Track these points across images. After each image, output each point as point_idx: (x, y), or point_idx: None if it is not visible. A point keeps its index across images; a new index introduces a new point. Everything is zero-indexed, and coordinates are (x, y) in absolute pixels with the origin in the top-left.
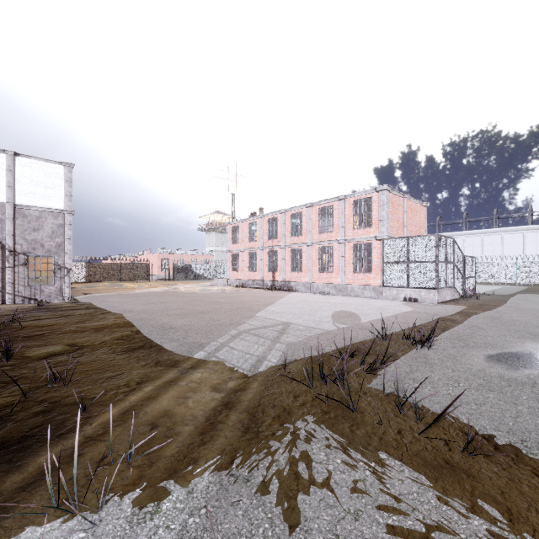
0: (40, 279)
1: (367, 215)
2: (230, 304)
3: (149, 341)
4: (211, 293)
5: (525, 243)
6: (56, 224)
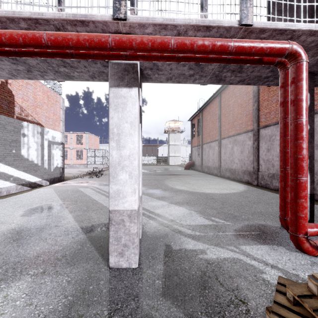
0: None
1: (80, 139)
2: None
3: None
4: None
5: None
6: None
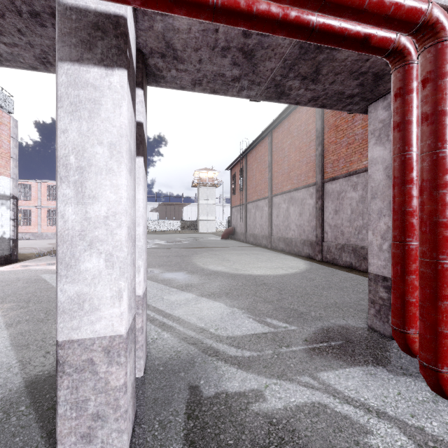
0: None
1: (55, 192)
2: None
3: None
4: None
5: None
6: None
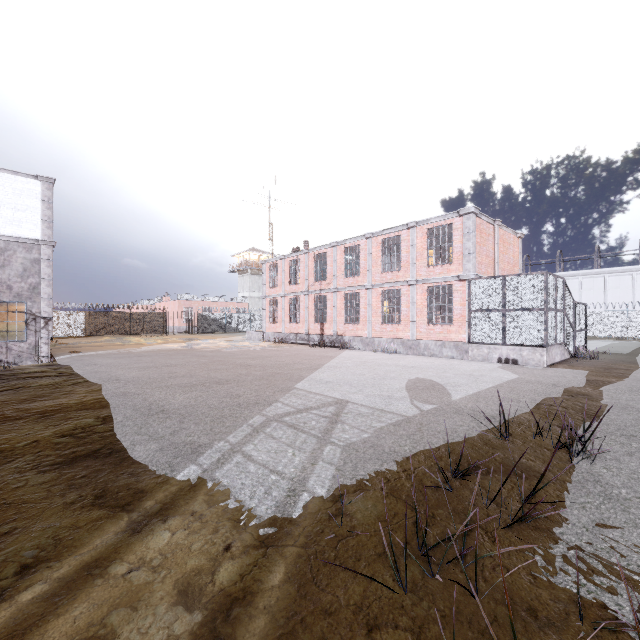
0: (7, 333)
1: (445, 248)
2: (261, 368)
3: (114, 439)
4: (240, 351)
5: (634, 288)
6: (30, 259)
